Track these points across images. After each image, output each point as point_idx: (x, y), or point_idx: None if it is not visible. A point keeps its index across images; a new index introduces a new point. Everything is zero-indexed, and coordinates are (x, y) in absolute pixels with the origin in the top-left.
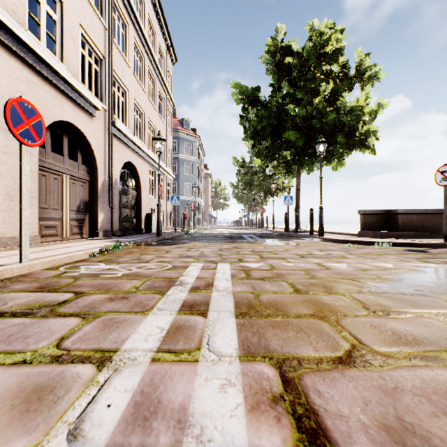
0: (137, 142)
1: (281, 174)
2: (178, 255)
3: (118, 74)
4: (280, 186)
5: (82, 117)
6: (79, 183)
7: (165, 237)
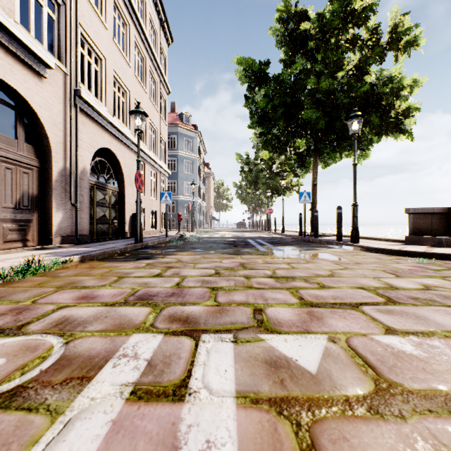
0: (117, 124)
1: (289, 171)
2: (127, 293)
3: (88, 32)
4: (288, 184)
5: (21, 74)
6: (21, 169)
7: (147, 244)
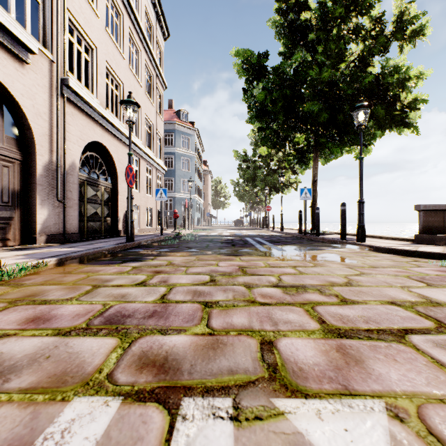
0: (110, 117)
1: (287, 168)
2: (94, 312)
3: (77, 18)
4: (286, 181)
5: None
6: None
7: (139, 243)
